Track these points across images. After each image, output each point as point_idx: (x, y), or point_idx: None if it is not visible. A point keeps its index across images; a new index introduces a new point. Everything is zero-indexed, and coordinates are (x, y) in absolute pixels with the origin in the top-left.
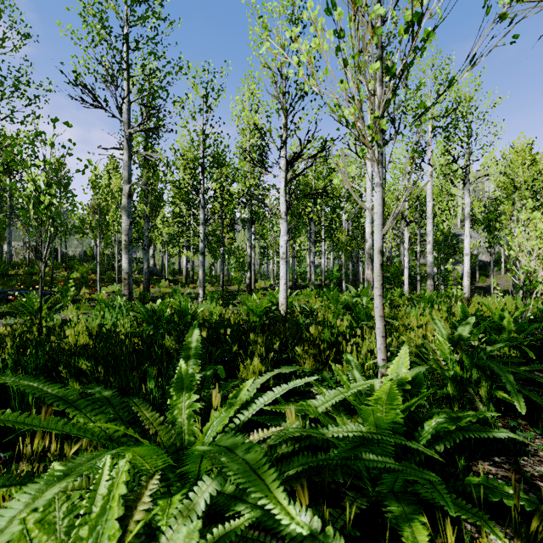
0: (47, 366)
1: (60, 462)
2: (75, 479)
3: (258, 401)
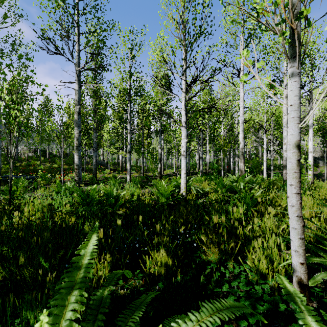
0: None
1: None
2: None
3: None
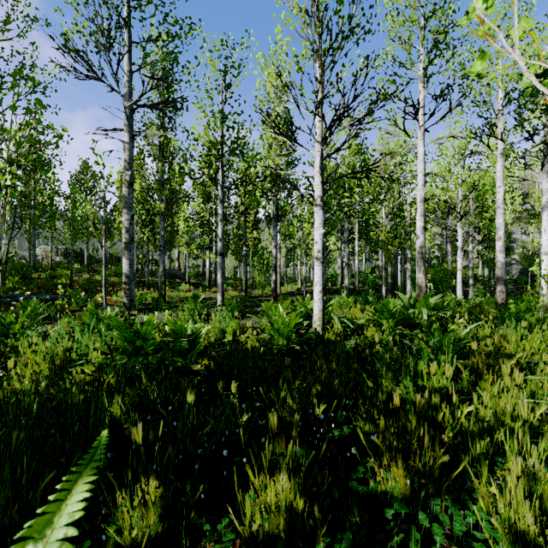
0: None
1: None
2: None
3: None
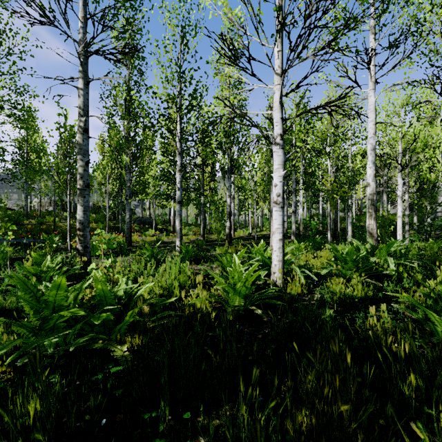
0: None
1: None
2: None
3: None
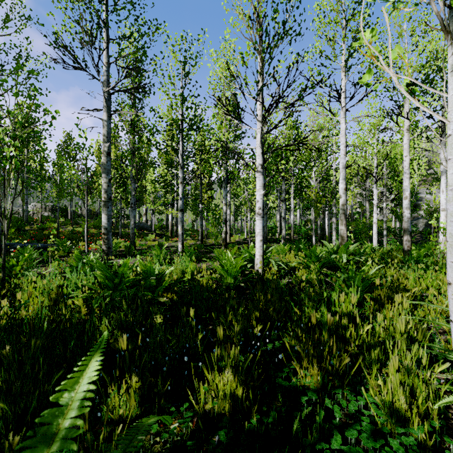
0: None
1: None
2: None
3: None
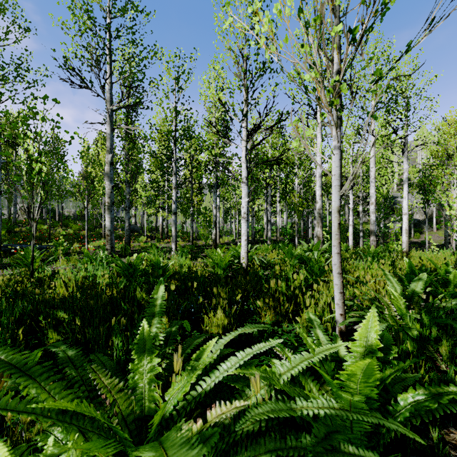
0: (32, 316)
1: (3, 443)
2: (26, 453)
3: (221, 367)
